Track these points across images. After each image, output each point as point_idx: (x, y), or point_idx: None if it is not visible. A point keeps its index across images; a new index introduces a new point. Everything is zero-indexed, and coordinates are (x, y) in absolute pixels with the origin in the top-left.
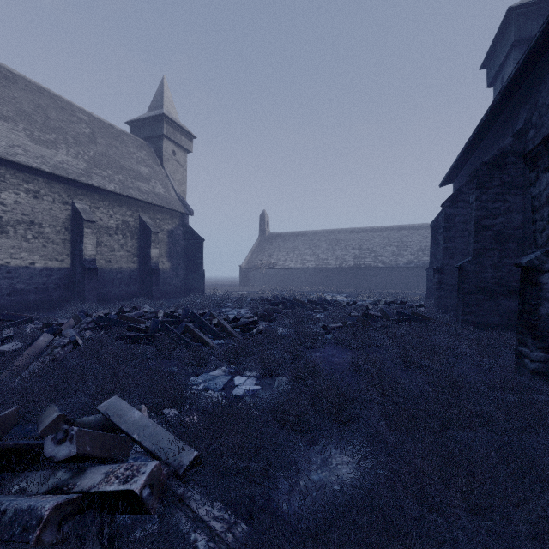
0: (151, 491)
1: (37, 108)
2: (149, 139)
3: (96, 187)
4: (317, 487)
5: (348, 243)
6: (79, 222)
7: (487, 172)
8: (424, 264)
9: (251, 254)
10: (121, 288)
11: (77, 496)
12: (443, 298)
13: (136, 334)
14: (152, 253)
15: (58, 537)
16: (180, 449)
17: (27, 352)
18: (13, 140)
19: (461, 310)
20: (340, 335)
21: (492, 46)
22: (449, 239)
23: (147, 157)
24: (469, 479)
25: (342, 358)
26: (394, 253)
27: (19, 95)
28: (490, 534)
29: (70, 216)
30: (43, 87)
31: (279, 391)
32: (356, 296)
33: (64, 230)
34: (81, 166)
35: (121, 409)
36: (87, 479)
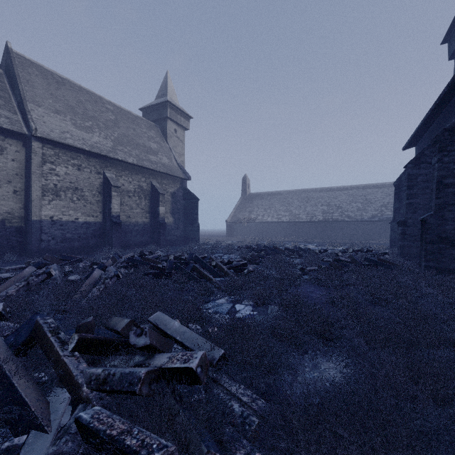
0: (201, 370)
1: (78, 103)
2: (157, 121)
3: (120, 160)
4: (311, 383)
5: (318, 200)
6: (108, 187)
7: (449, 137)
8: (387, 218)
9: (235, 210)
10: (137, 238)
11: (157, 368)
12: (406, 248)
13: (158, 272)
14: (160, 210)
15: (149, 391)
16: (211, 348)
17: (88, 281)
18: (63, 128)
19: (424, 257)
20: (317, 276)
21: (453, 23)
22: (412, 196)
23: (155, 135)
24: (436, 381)
25: (319, 294)
26: (359, 209)
27: (66, 94)
28: (454, 417)
29: (102, 183)
30: (82, 87)
31: (271, 316)
32: (325, 245)
33: (98, 193)
34: (109, 145)
35: (165, 320)
36: (157, 360)
